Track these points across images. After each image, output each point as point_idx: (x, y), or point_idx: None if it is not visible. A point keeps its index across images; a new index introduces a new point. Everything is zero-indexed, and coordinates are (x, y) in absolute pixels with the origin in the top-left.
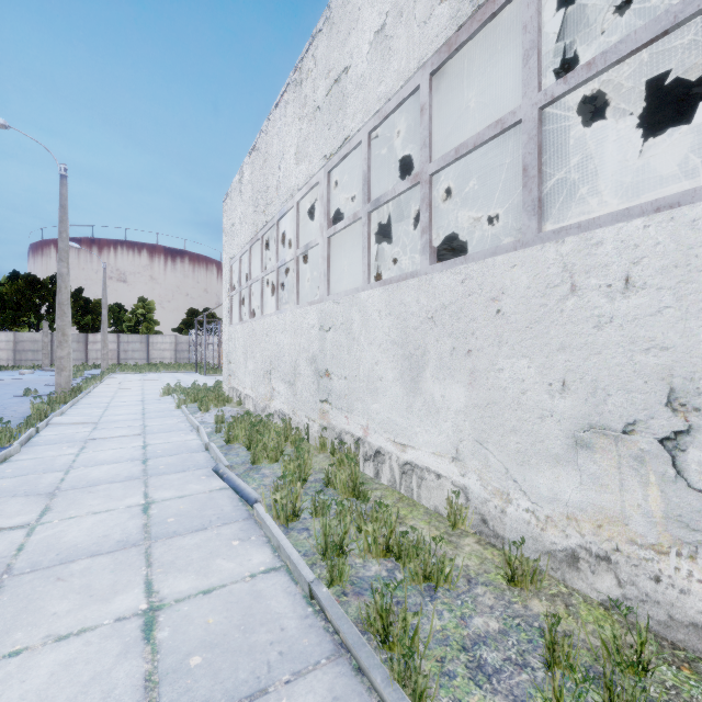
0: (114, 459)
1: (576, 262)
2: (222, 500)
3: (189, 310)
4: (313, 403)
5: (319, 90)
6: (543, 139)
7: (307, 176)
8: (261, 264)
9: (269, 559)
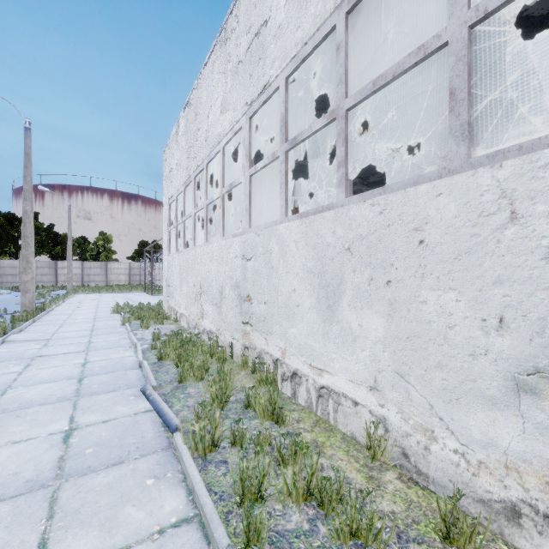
0: (53, 377)
1: (517, 187)
2: (144, 425)
3: (140, 242)
4: (236, 324)
5: (242, 45)
6: (472, 61)
7: (231, 122)
8: (193, 203)
9: (182, 506)
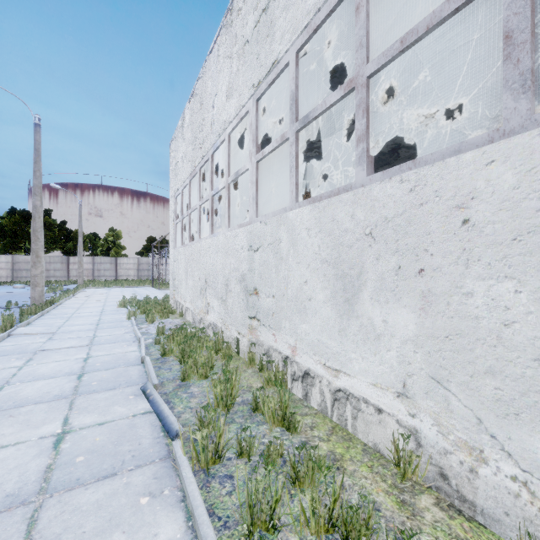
0: (53, 373)
1: None
2: (142, 429)
3: (148, 238)
4: (242, 318)
5: (248, 24)
6: None
7: (237, 107)
8: (198, 194)
9: (179, 535)
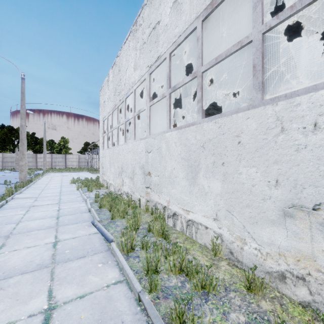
0: (42, 216)
1: (284, 115)
2: (94, 240)
3: (85, 143)
4: (142, 188)
5: (145, 33)
6: (264, 50)
7: (139, 76)
8: (117, 120)
9: (117, 275)
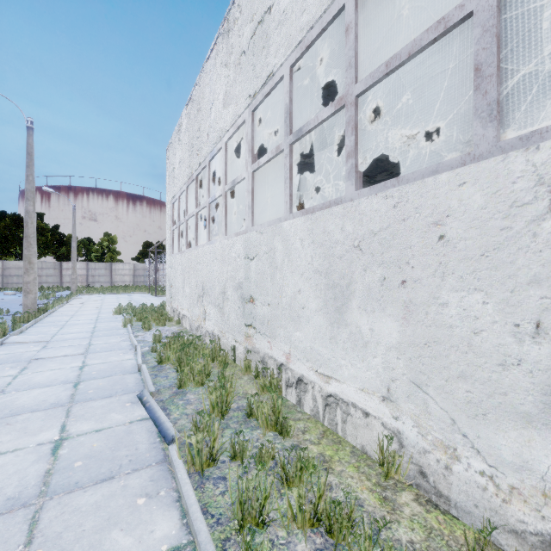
0: (48, 381)
1: None
2: (139, 435)
3: (145, 243)
4: (239, 326)
5: (244, 35)
6: (501, 31)
7: (234, 117)
8: (196, 201)
9: (175, 531)
